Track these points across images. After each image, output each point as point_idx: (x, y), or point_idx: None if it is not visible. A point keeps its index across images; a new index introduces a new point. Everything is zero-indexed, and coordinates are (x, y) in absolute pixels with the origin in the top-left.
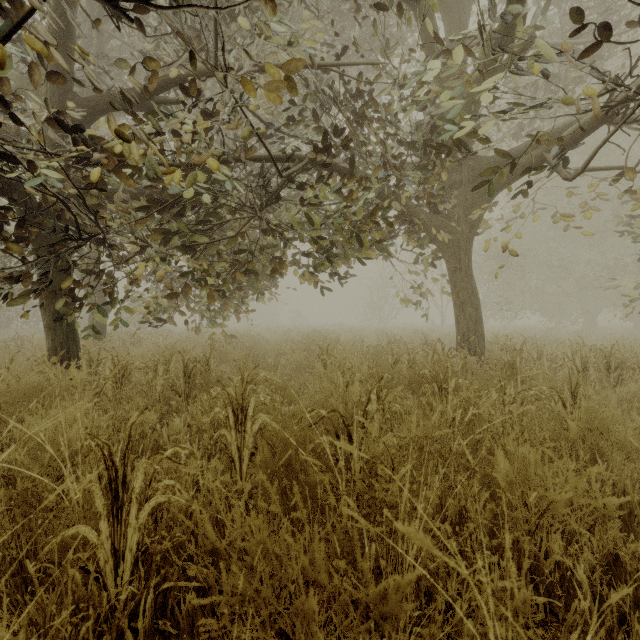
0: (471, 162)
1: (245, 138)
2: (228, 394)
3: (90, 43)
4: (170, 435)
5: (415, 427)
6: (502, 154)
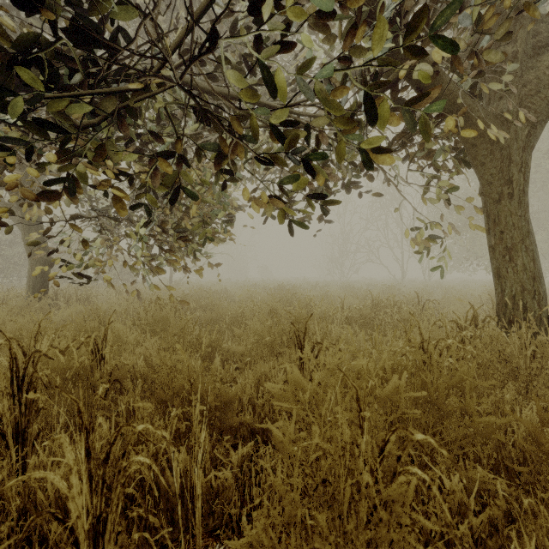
0: (532, 23)
1: None
2: None
3: None
4: None
5: None
6: None
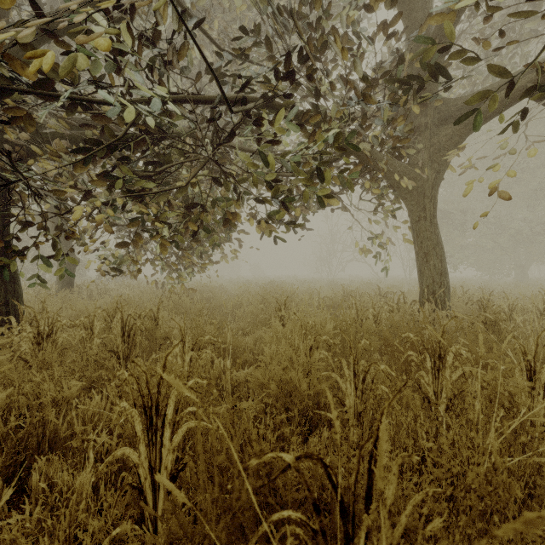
0: (437, 104)
1: (197, 76)
2: (137, 383)
3: (54, 4)
4: (86, 417)
5: (413, 421)
6: (498, 70)
